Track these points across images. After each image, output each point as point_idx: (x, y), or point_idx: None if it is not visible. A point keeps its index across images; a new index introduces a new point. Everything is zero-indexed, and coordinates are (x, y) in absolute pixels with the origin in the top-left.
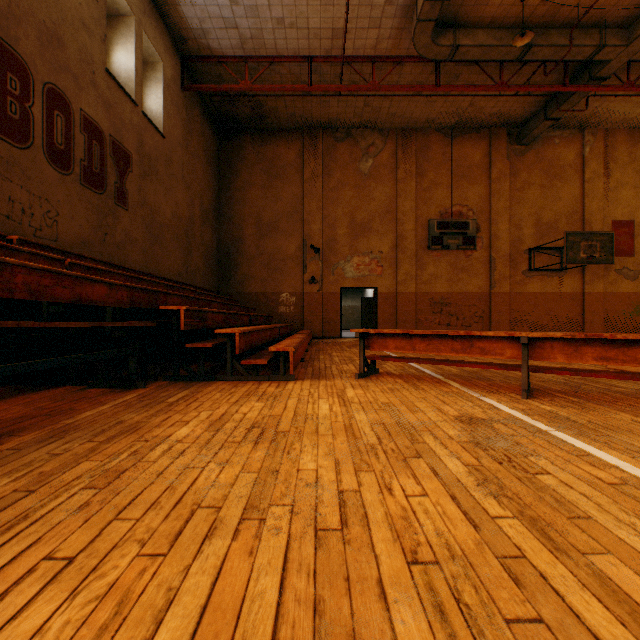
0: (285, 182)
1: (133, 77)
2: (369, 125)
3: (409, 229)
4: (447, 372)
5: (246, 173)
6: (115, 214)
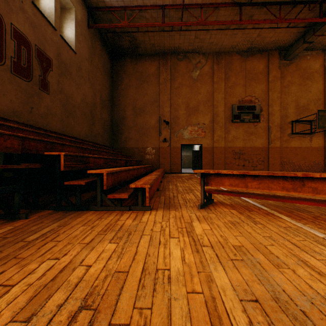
0: (149, 84)
1: (53, 12)
2: (197, 50)
3: (220, 110)
4: (265, 202)
5: (127, 80)
6: (39, 95)
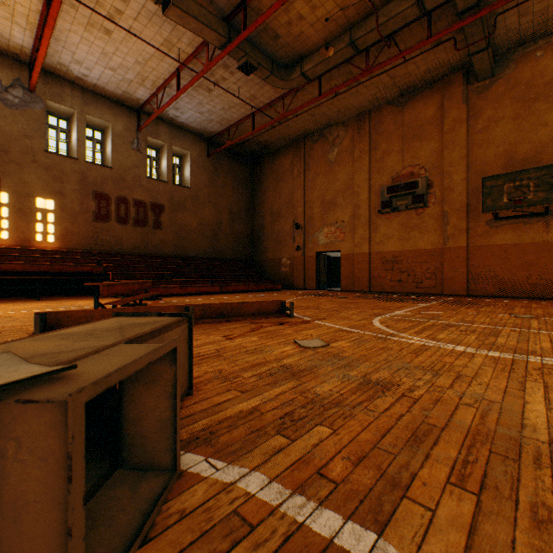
0: (284, 183)
1: (167, 170)
2: (331, 123)
3: (363, 199)
4: (177, 302)
5: (265, 183)
6: (153, 233)
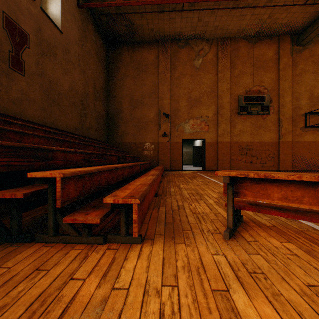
0: (147, 74)
1: None
2: (200, 36)
3: (225, 102)
4: None
5: (124, 69)
6: (9, 76)
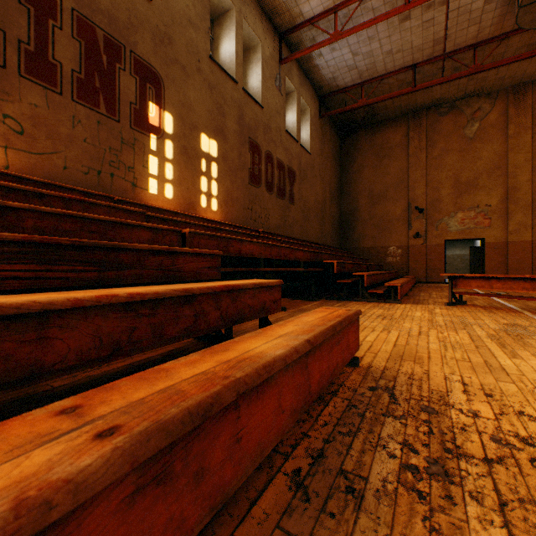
0: (392, 160)
1: (296, 126)
2: (474, 93)
3: (522, 180)
4: (530, 307)
5: (360, 159)
6: (289, 208)
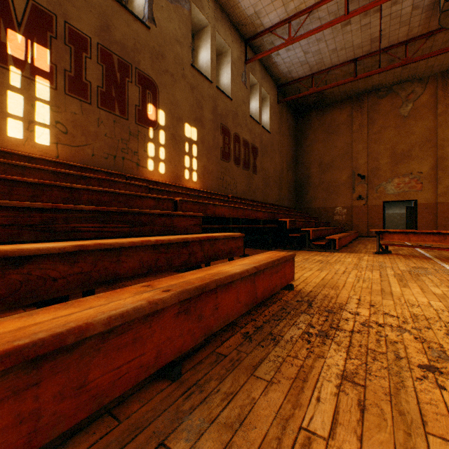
0: (338, 135)
1: (258, 112)
2: (408, 79)
3: None
4: (442, 256)
5: (312, 135)
6: (252, 177)
